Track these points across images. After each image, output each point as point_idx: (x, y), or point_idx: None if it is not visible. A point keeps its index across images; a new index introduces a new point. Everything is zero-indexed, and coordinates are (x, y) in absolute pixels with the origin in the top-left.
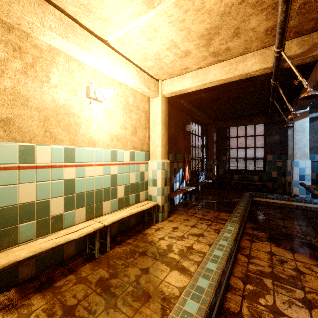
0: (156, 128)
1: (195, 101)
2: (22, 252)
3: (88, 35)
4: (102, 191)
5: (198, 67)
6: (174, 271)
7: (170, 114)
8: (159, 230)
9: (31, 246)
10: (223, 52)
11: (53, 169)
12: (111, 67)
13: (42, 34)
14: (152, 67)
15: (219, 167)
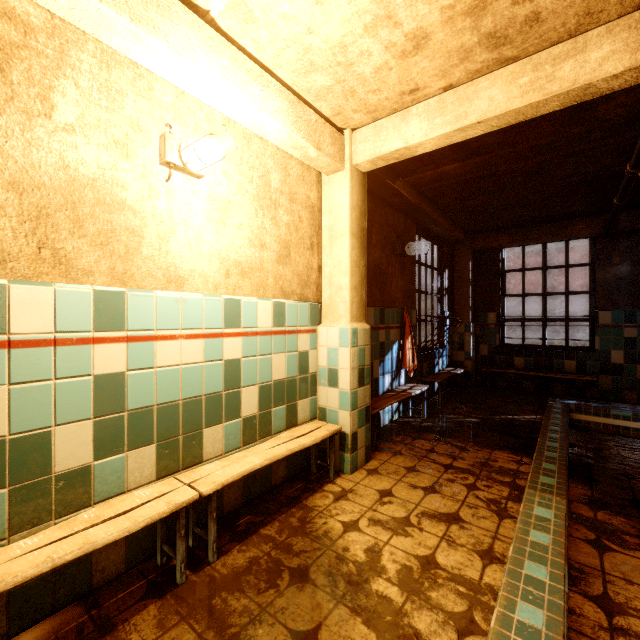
0: (337, 246)
1: (428, 185)
2: None
3: None
4: (201, 401)
5: (445, 85)
6: None
7: (370, 215)
8: (344, 499)
9: None
10: (518, 33)
11: (62, 349)
12: (219, 82)
13: None
14: (328, 91)
15: (481, 339)
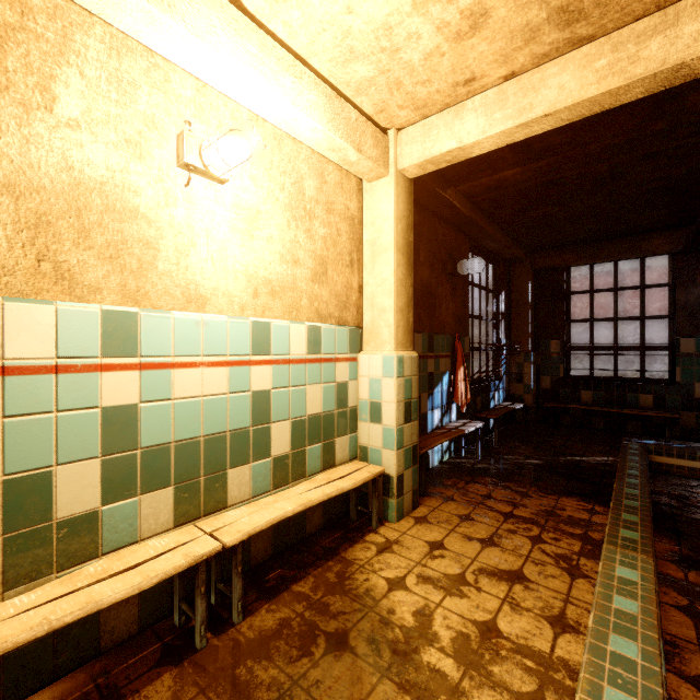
0: (380, 263)
1: (483, 195)
2: None
3: None
4: (226, 437)
5: (506, 73)
6: None
7: (418, 229)
8: (388, 552)
9: None
10: (596, 5)
11: (64, 377)
12: (245, 71)
13: None
14: (370, 83)
15: (542, 370)
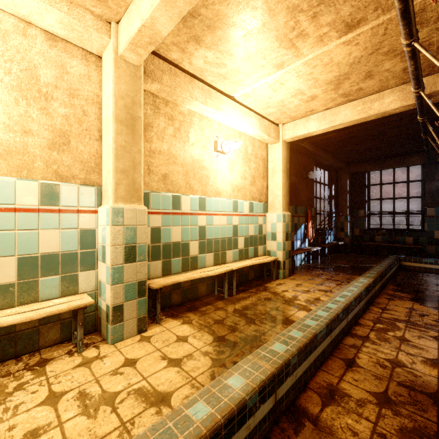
0: (275, 177)
1: (320, 142)
2: (179, 277)
3: (220, 96)
4: (226, 240)
5: (325, 108)
6: (302, 311)
7: (290, 159)
8: (281, 285)
9: (182, 276)
10: (354, 93)
11: (191, 216)
12: (236, 120)
13: (189, 104)
14: (274, 113)
15: (355, 225)
